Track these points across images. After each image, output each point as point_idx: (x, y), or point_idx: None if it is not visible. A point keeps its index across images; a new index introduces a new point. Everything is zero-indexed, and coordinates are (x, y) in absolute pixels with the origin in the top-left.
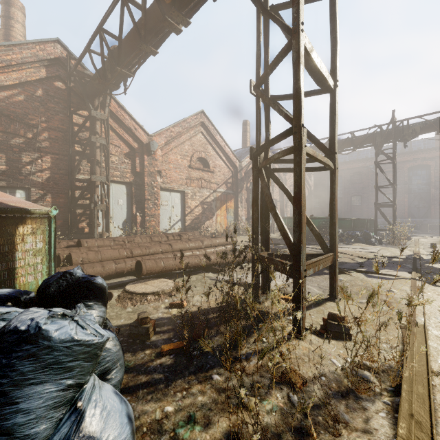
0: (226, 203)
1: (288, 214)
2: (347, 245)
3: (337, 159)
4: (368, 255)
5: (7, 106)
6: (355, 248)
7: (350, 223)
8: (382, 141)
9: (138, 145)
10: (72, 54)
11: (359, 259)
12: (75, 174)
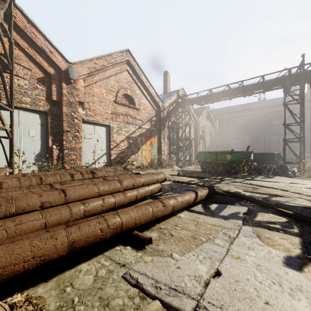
0: (150, 138)
1: (200, 150)
2: (269, 178)
3: None
4: None
5: None
6: (285, 182)
7: (262, 156)
8: (291, 83)
9: (55, 71)
10: None
11: None
12: None
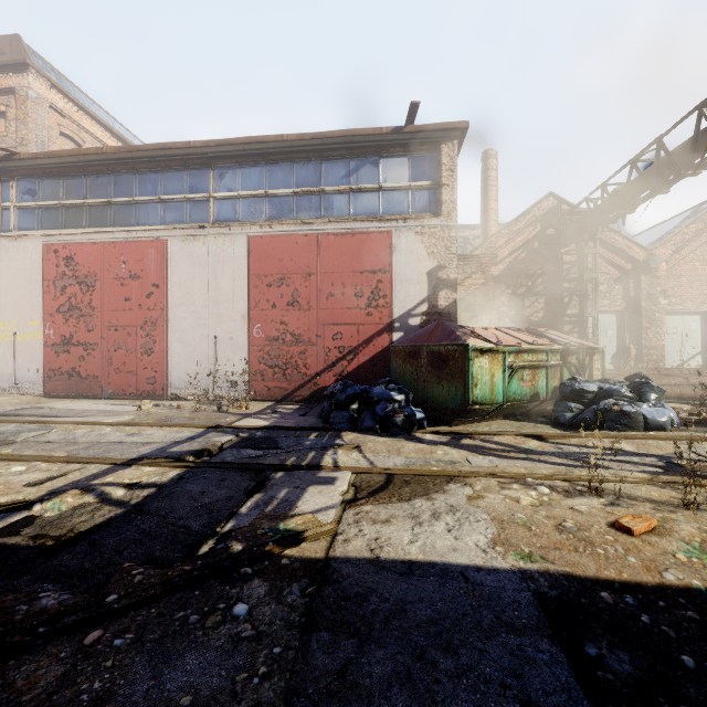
0: None
1: None
2: None
3: None
4: None
5: (515, 265)
6: None
7: None
8: None
9: (632, 265)
10: (561, 199)
11: None
12: (565, 311)
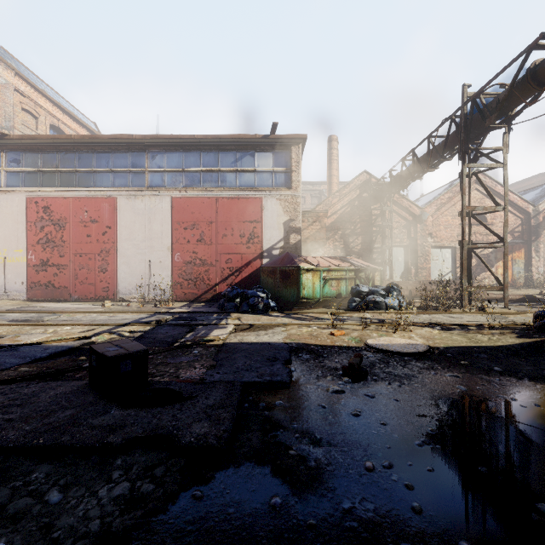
0: (511, 253)
1: None
2: None
3: (506, 242)
4: None
5: (344, 215)
6: None
7: None
8: None
9: (412, 218)
10: (371, 175)
11: None
12: (373, 245)
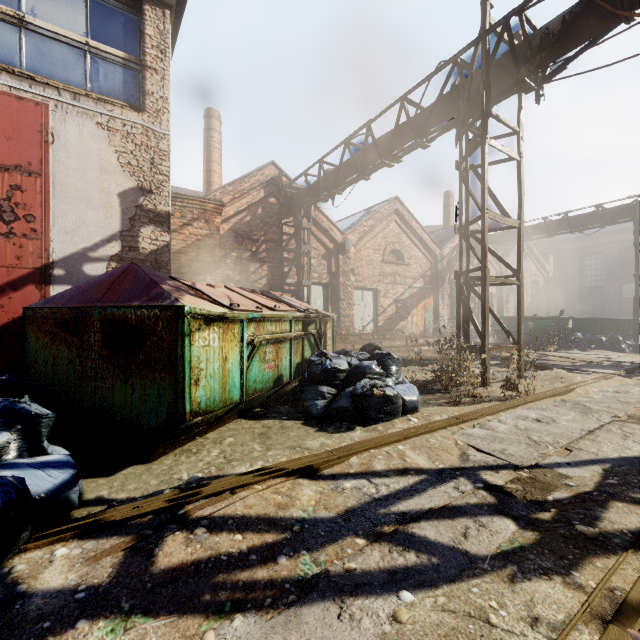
0: (424, 300)
1: (510, 313)
2: (582, 351)
3: (522, 277)
4: (594, 359)
5: (240, 227)
6: (587, 354)
7: (595, 324)
8: None
9: (333, 245)
10: (282, 171)
11: (580, 363)
12: (286, 280)
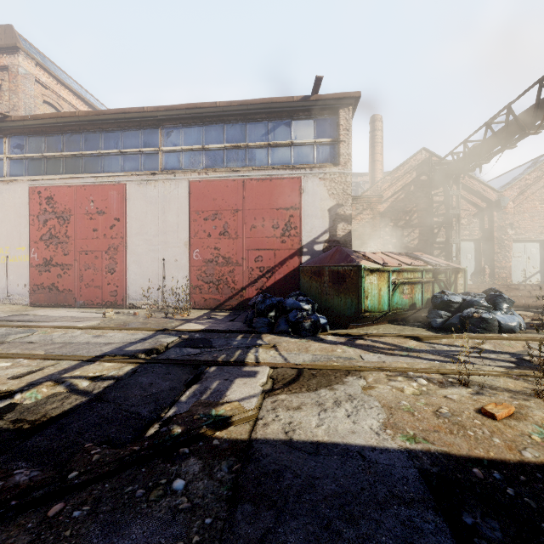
0: None
1: None
2: None
3: None
4: None
5: (396, 203)
6: None
7: None
8: None
9: (486, 204)
10: (432, 153)
11: None
12: (435, 239)
